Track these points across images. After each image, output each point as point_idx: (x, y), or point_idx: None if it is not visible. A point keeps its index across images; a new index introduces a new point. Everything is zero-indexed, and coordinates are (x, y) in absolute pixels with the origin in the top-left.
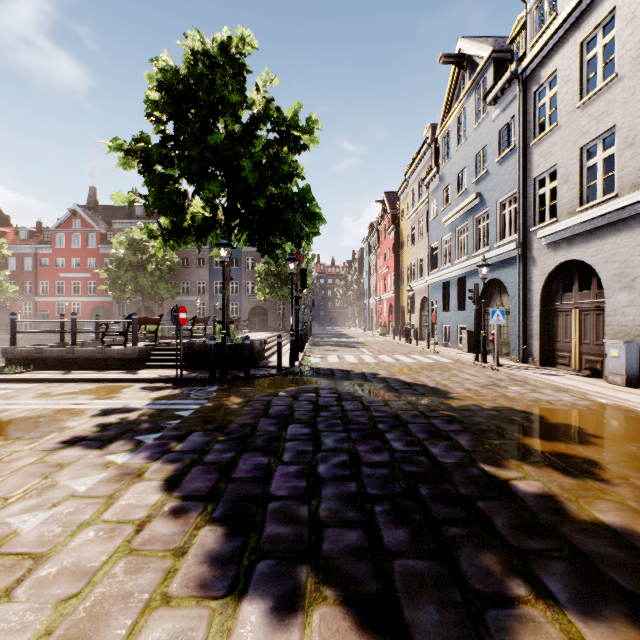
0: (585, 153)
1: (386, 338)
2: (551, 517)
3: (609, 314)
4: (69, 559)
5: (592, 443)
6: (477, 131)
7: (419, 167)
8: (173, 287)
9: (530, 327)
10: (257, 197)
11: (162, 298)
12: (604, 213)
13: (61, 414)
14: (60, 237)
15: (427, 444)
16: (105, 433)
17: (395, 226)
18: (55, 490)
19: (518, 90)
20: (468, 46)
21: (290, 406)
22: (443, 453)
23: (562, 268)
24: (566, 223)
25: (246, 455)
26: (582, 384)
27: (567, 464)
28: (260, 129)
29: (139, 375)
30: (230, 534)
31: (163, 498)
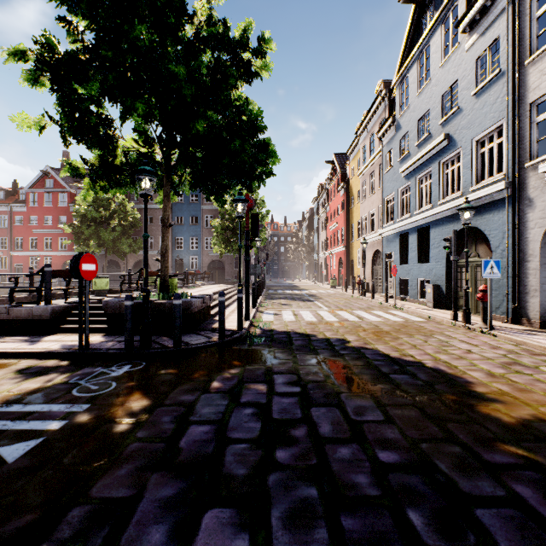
0: None
1: (337, 290)
2: None
3: None
4: None
5: None
6: (444, 68)
7: (371, 123)
8: (135, 242)
9: (524, 281)
10: (195, 119)
11: (125, 252)
12: None
13: None
14: (33, 196)
15: None
16: None
17: (345, 184)
18: None
19: (507, 2)
20: None
21: (221, 424)
22: None
23: None
24: None
25: None
26: None
27: None
28: (204, 52)
29: (36, 345)
30: None
31: None
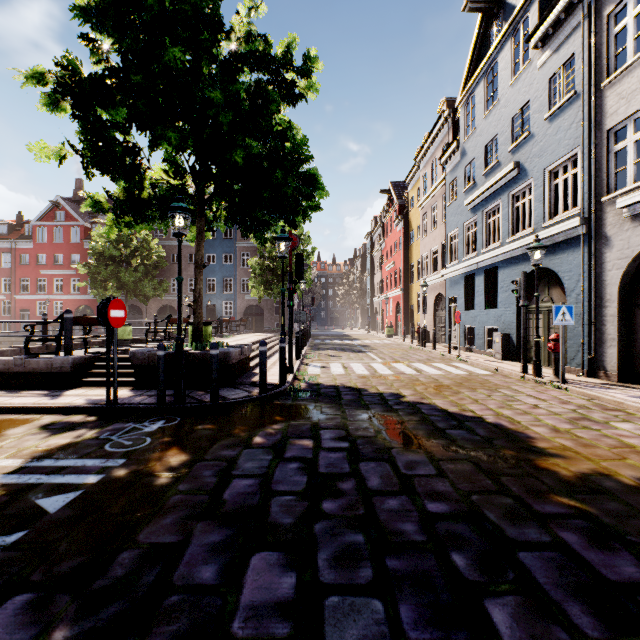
0: None
1: (394, 340)
2: None
3: None
4: None
5: None
6: (514, 87)
7: (432, 147)
8: (159, 284)
9: (601, 329)
10: (233, 149)
11: (148, 296)
12: None
13: None
14: (41, 231)
15: None
16: None
17: (403, 217)
18: None
19: (582, 16)
20: None
21: (266, 478)
22: None
23: None
24: None
25: None
26: None
27: None
28: (242, 71)
29: (58, 400)
30: None
31: None
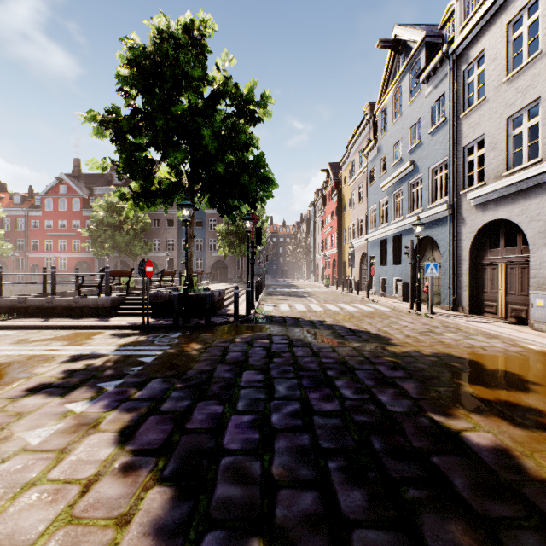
0: (511, 123)
1: (330, 289)
2: (510, 475)
3: (534, 268)
4: (3, 530)
5: (532, 390)
6: (411, 107)
7: (359, 140)
8: (146, 244)
9: (460, 279)
10: (217, 163)
11: (136, 254)
12: (530, 176)
13: (32, 360)
14: (48, 201)
15: (375, 391)
16: (70, 380)
17: (338, 192)
18: (8, 443)
19: (449, 69)
20: (403, 32)
21: (245, 352)
22: (391, 401)
23: (489, 226)
24: (494, 186)
25: (201, 403)
26: (510, 331)
27: (513, 413)
28: (220, 104)
29: (110, 322)
30: (179, 497)
31: (115, 452)
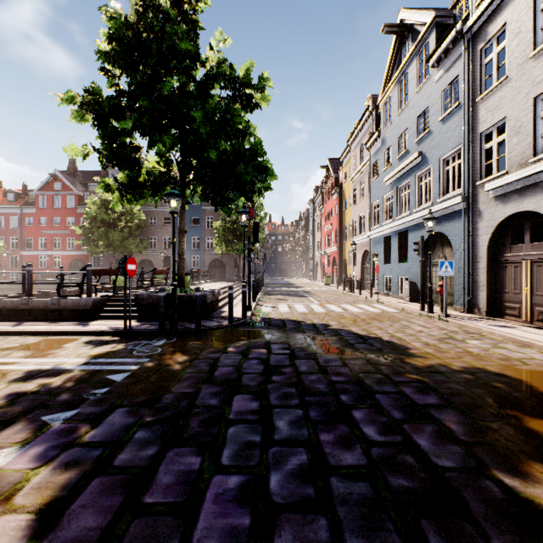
0: (539, 103)
1: (330, 288)
2: None
3: None
4: None
5: None
6: (419, 94)
7: (361, 134)
8: (141, 242)
9: (476, 278)
10: (209, 149)
11: (131, 252)
12: None
13: None
14: (43, 198)
15: (408, 430)
16: (8, 410)
17: (338, 188)
18: None
19: (463, 49)
20: (410, 15)
21: (238, 367)
22: (435, 448)
23: (511, 220)
24: (518, 174)
25: (172, 452)
26: None
27: None
28: (214, 87)
29: (89, 327)
30: None
31: None
